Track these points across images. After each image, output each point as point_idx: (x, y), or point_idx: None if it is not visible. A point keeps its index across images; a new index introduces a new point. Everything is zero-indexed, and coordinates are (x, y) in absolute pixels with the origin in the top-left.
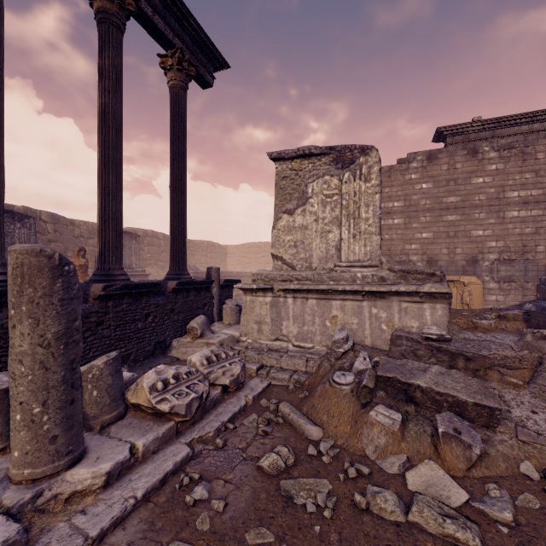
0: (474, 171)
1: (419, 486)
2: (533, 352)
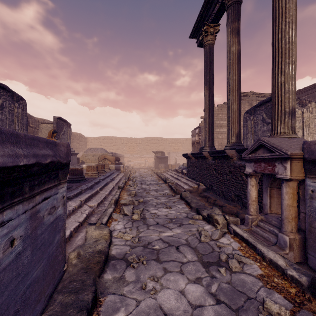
0: None
1: None
2: None
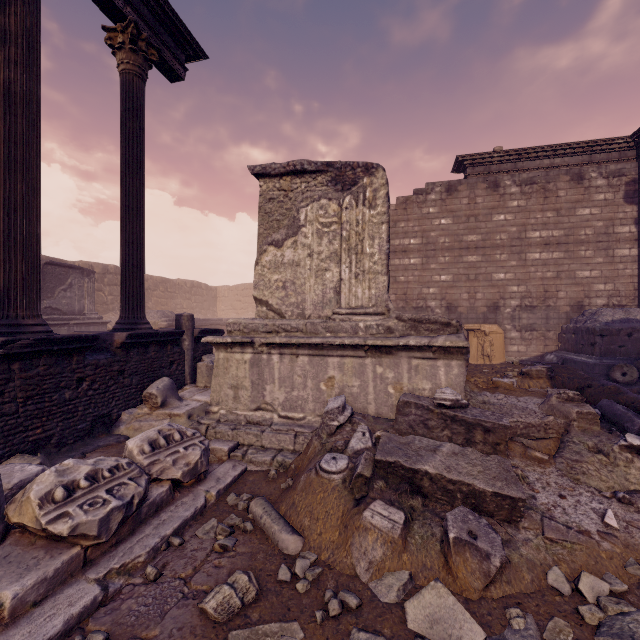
0: (496, 207)
1: (422, 623)
2: (559, 418)
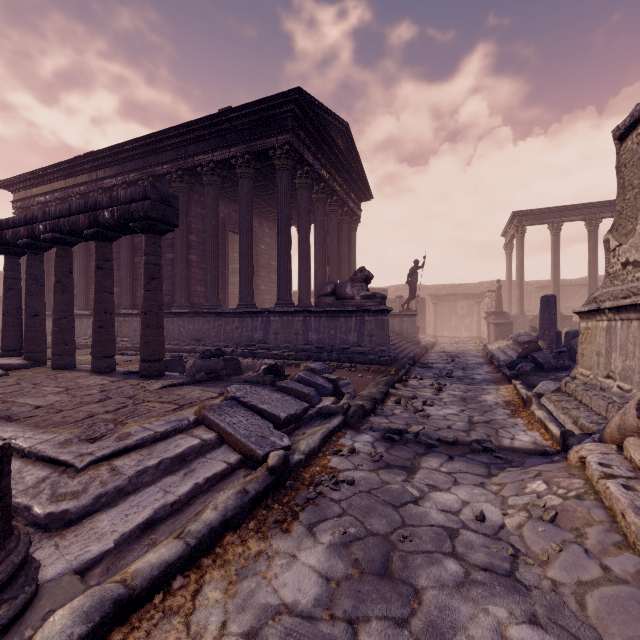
0: None
1: None
2: None
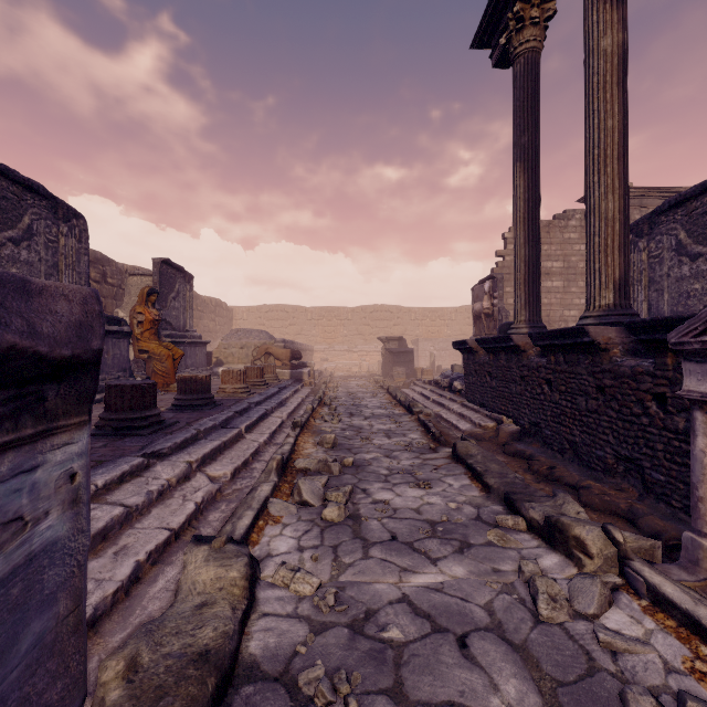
0: None
1: None
2: None
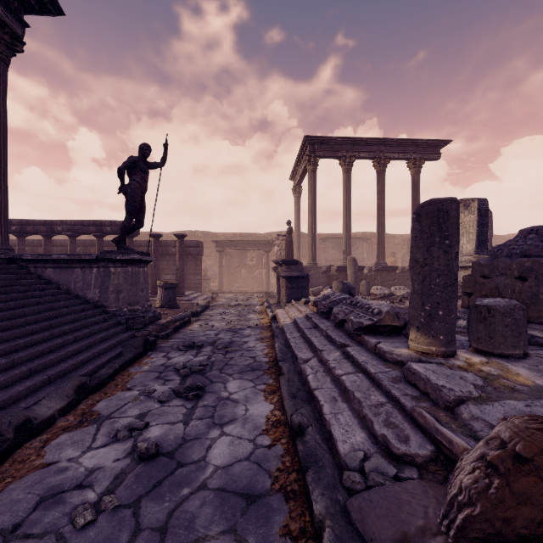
0: None
1: None
2: None
